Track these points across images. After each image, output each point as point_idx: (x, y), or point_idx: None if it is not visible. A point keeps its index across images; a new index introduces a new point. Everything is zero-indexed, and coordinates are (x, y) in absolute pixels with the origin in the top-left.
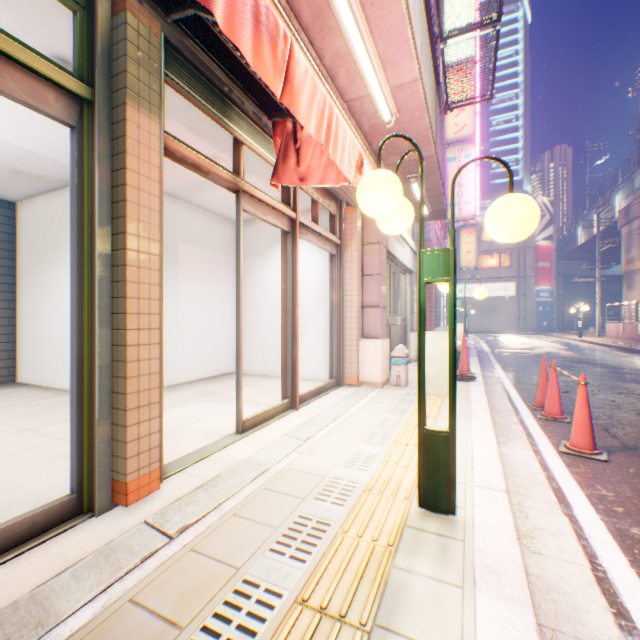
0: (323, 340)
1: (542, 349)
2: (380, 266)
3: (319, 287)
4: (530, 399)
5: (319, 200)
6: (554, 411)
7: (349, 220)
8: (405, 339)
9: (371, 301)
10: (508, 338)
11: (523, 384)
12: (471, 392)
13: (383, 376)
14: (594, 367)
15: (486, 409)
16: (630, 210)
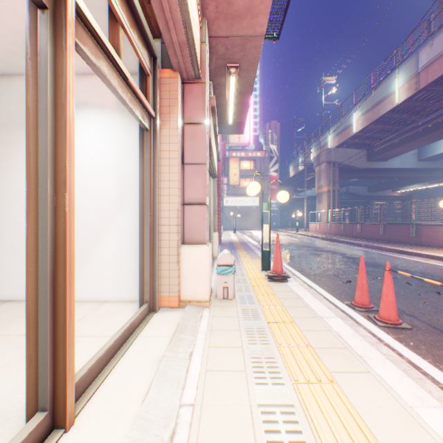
0: (129, 247)
1: (286, 241)
2: (206, 154)
3: (123, 177)
4: (339, 295)
5: (123, 21)
6: (393, 316)
7: (167, 87)
8: (210, 239)
9: (195, 197)
10: (259, 233)
11: (313, 275)
12: (305, 299)
13: (209, 290)
14: (331, 254)
15: (356, 334)
16: (320, 157)
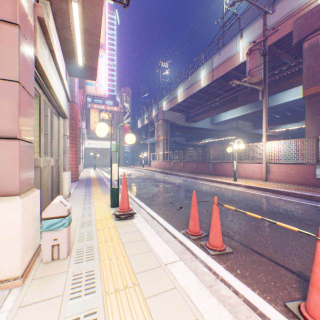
0: None
1: (135, 175)
2: (21, 68)
3: None
4: (176, 223)
5: None
6: (220, 243)
7: None
8: (59, 178)
9: None
10: None
11: (155, 205)
12: (149, 240)
13: (27, 256)
14: (167, 184)
15: (203, 285)
16: (159, 116)
